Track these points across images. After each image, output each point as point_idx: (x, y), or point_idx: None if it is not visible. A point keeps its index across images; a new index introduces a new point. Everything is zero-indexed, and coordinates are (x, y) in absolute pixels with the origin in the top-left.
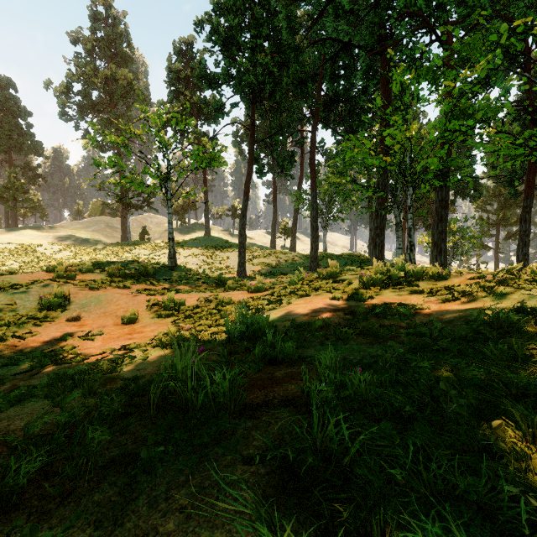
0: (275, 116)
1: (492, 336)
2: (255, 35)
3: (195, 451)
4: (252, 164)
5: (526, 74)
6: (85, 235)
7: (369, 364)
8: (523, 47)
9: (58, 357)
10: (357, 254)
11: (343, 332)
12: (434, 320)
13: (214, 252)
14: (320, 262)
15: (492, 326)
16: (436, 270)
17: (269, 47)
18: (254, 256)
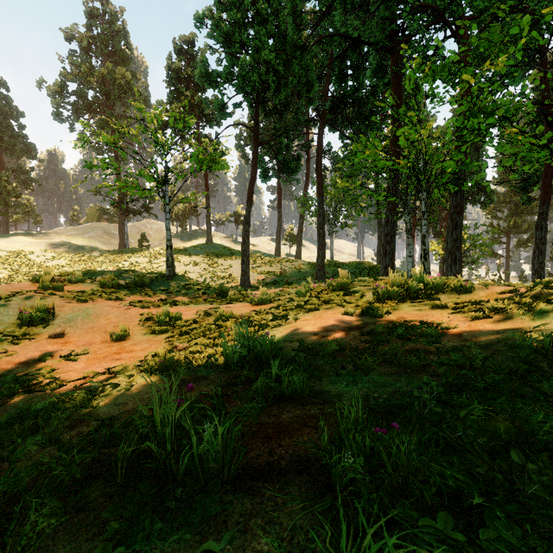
0: (280, 117)
1: (548, 368)
2: (259, 31)
3: (170, 552)
4: (256, 167)
5: (549, 70)
6: (80, 242)
7: (400, 406)
8: (546, 42)
9: (32, 382)
10: (366, 262)
11: (363, 360)
12: (472, 347)
13: (216, 259)
14: (326, 270)
15: (546, 355)
16: (459, 282)
17: (274, 44)
18: (258, 264)
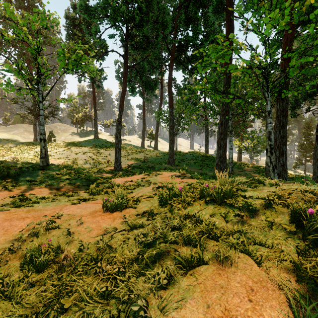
0: (143, 50)
1: None
2: None
3: None
4: (126, 83)
5: None
6: (5, 136)
7: None
8: None
9: None
10: (199, 152)
11: None
12: None
13: (99, 150)
14: (174, 157)
15: None
16: None
17: None
18: (129, 153)
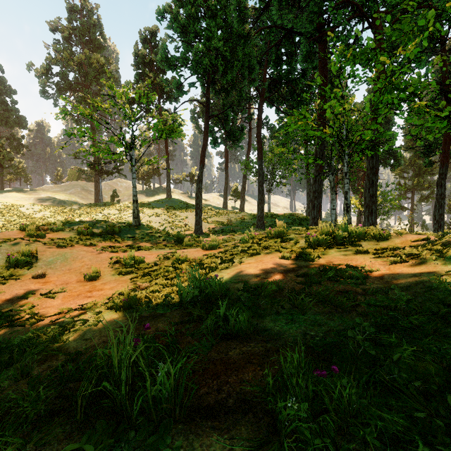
0: (227, 95)
1: None
2: (210, 23)
3: None
4: (207, 136)
5: (450, 55)
6: (63, 197)
7: (335, 344)
8: (447, 32)
9: (15, 317)
10: (297, 214)
11: (299, 300)
12: (396, 289)
13: (174, 212)
14: (265, 220)
15: None
16: (378, 231)
17: (222, 34)
18: (209, 215)
